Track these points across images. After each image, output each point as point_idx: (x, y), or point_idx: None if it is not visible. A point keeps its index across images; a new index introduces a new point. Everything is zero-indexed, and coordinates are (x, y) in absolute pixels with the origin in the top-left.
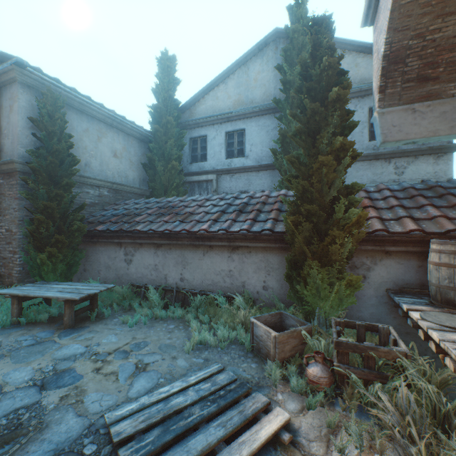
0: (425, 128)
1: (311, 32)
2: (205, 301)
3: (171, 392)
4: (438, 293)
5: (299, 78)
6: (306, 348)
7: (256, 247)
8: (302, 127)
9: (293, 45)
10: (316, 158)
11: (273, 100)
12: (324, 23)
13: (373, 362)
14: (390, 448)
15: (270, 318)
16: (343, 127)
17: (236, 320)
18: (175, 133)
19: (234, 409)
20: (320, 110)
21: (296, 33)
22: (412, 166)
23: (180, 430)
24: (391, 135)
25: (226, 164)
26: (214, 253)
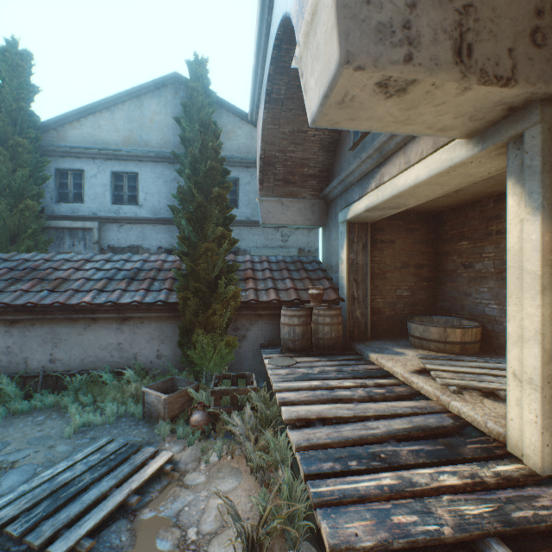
0: (290, 218)
1: (201, 131)
2: (87, 381)
3: (56, 472)
4: (284, 343)
5: (190, 168)
6: (194, 403)
7: (149, 317)
8: (193, 209)
9: (194, 102)
10: (204, 241)
11: (172, 153)
12: (211, 129)
13: (237, 399)
14: (239, 450)
15: (163, 385)
16: (225, 218)
17: (127, 393)
18: (31, 159)
19: (126, 464)
20: (206, 205)
21: (196, 92)
22: (294, 236)
23: (72, 494)
24: (268, 219)
25: (113, 210)
26: (99, 326)
